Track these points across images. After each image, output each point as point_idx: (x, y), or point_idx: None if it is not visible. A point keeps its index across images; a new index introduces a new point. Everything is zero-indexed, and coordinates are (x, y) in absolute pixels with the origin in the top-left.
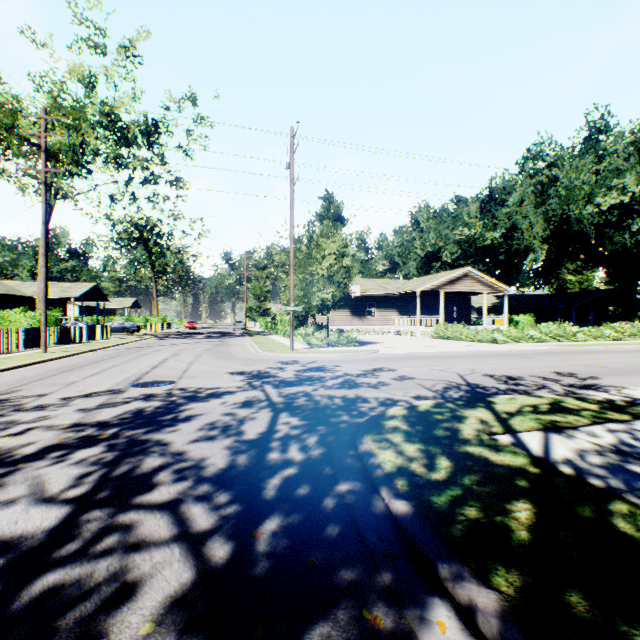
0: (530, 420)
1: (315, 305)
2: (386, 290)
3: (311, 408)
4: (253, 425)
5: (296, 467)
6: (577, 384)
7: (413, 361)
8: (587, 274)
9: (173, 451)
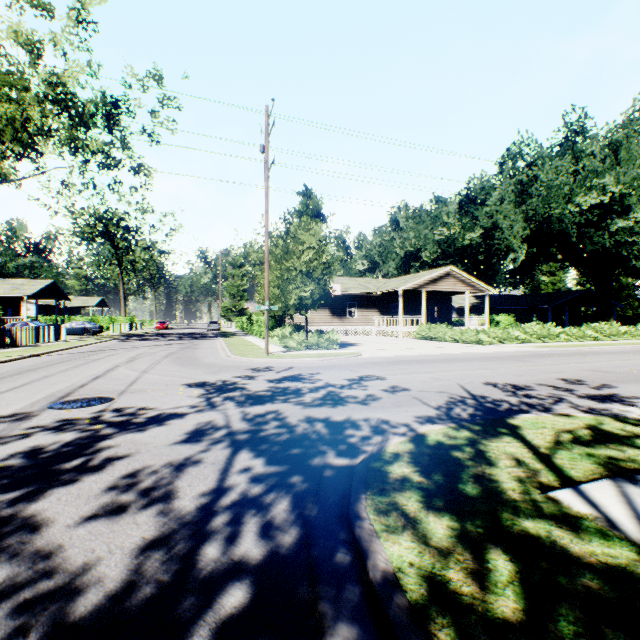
0: (582, 458)
1: (293, 304)
2: (367, 289)
3: (283, 440)
4: (195, 477)
5: (248, 583)
6: (596, 395)
7: (402, 366)
8: (560, 275)
9: (40, 546)
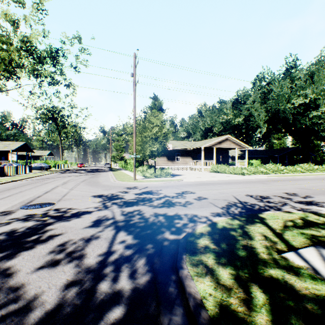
0: (298, 235)
1: (147, 154)
2: (186, 147)
3: (142, 226)
4: (96, 245)
5: (123, 305)
6: (303, 201)
7: (203, 186)
8: (283, 140)
9: (12, 284)
